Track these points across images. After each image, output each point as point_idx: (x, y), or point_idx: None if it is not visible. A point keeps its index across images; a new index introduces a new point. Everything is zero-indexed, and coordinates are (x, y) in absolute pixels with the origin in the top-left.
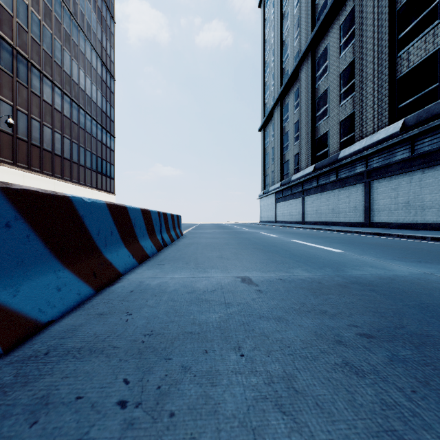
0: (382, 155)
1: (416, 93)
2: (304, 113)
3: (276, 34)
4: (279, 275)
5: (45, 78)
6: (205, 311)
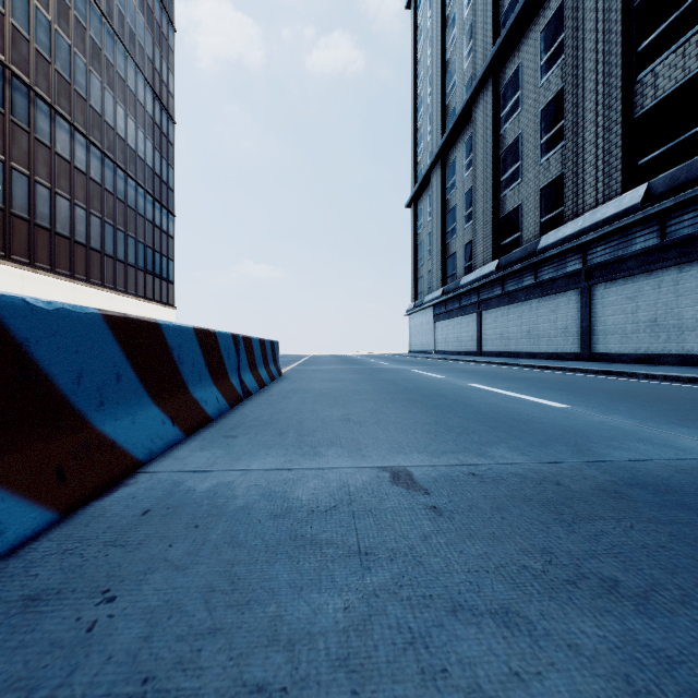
0: (611, 243)
1: (668, 140)
2: (482, 177)
3: (435, 51)
4: (467, 463)
5: (59, 117)
6: (308, 585)
